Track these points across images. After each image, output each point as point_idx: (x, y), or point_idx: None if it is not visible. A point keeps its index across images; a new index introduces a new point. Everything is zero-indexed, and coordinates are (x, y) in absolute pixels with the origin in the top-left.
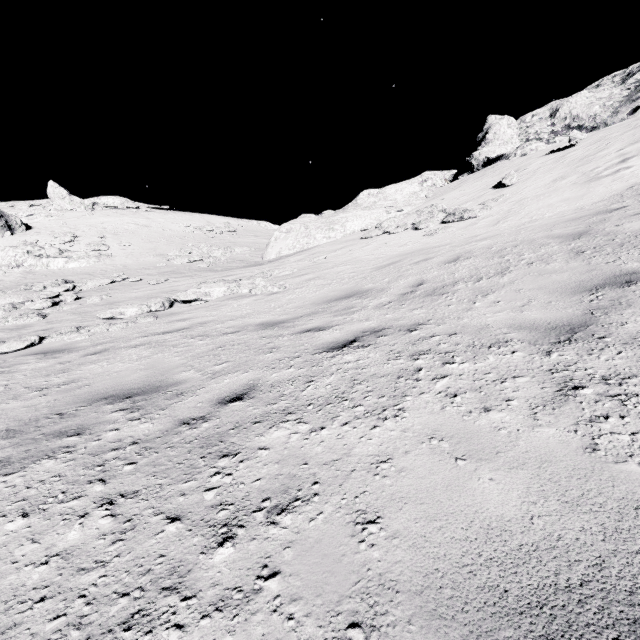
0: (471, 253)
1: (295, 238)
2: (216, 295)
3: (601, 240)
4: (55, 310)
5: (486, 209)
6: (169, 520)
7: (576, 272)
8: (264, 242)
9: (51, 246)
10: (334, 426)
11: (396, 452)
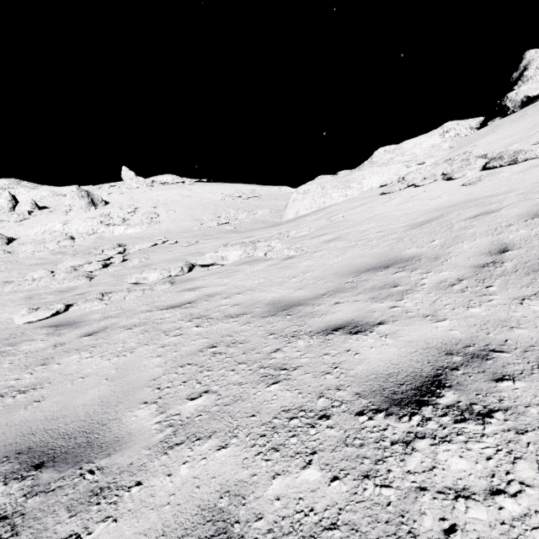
0: None
1: (312, 198)
2: (232, 259)
3: None
4: (102, 272)
5: None
6: None
7: None
8: (283, 204)
9: (118, 216)
10: None
11: None
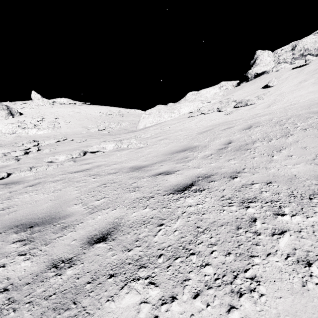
0: (259, 123)
1: (153, 117)
2: (109, 148)
3: None
4: (25, 156)
5: (260, 99)
6: None
7: None
8: (137, 120)
9: (30, 123)
10: (185, 297)
11: None
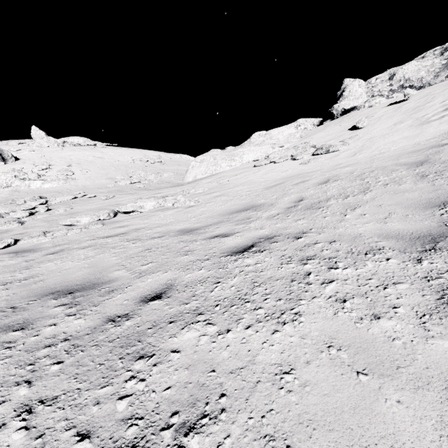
0: (338, 177)
1: (206, 166)
2: (148, 208)
3: (439, 167)
4: (31, 218)
5: (345, 145)
6: (79, 437)
7: (424, 191)
8: (184, 169)
9: (32, 172)
10: (239, 329)
11: (298, 361)
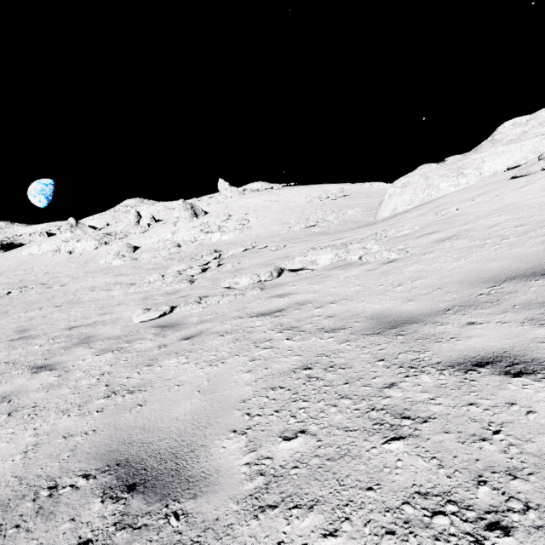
0: None
1: (412, 192)
2: (322, 263)
3: None
4: (201, 276)
5: None
6: None
7: None
8: (376, 201)
9: (215, 224)
10: None
11: None
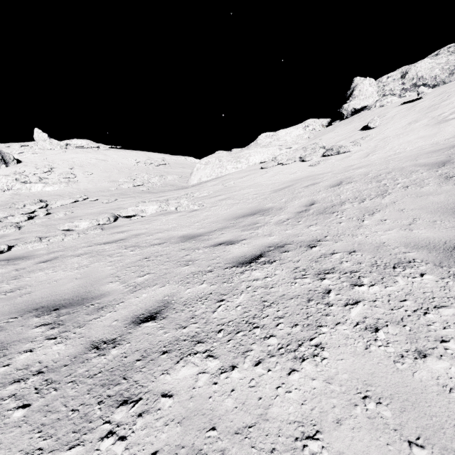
0: (351, 178)
1: (211, 168)
2: (150, 212)
3: None
4: (29, 223)
5: (357, 145)
6: None
7: (451, 194)
8: (189, 172)
9: (34, 175)
10: (246, 365)
11: (324, 420)
